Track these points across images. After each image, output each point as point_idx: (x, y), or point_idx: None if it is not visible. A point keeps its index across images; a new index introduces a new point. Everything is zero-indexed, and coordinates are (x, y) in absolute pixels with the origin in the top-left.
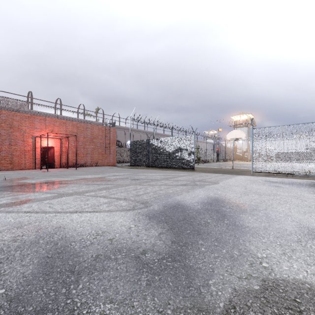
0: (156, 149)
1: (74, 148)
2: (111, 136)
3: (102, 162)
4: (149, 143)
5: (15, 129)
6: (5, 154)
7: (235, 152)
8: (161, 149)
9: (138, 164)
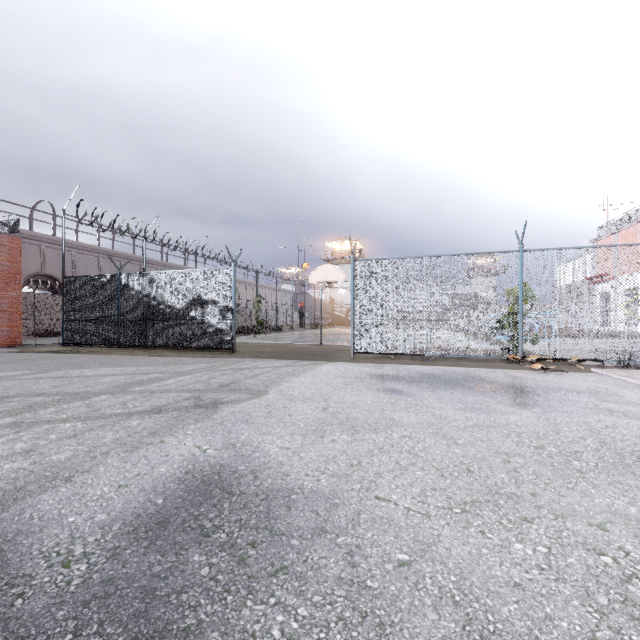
0: (138, 300)
1: None
2: (5, 260)
3: None
4: (119, 285)
5: None
6: None
7: (332, 310)
8: (153, 301)
9: (87, 340)
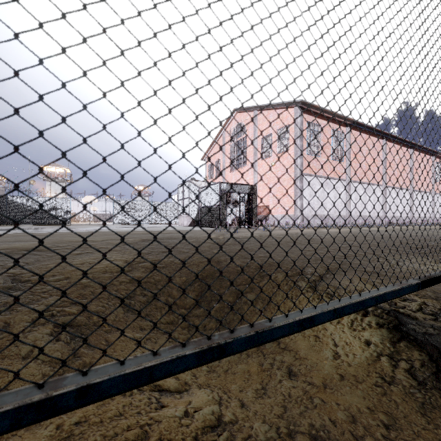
0: (20, 206)
1: None
2: None
3: None
4: (7, 200)
5: None
6: None
7: None
8: (29, 207)
9: None
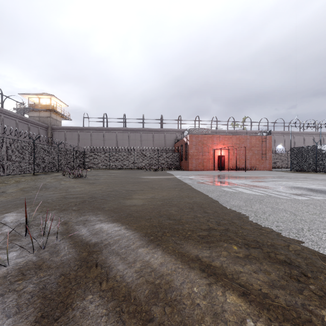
0: None
1: (237, 156)
2: (267, 144)
3: (258, 167)
4: (316, 149)
5: (205, 145)
6: (200, 161)
7: None
8: None
9: (300, 169)
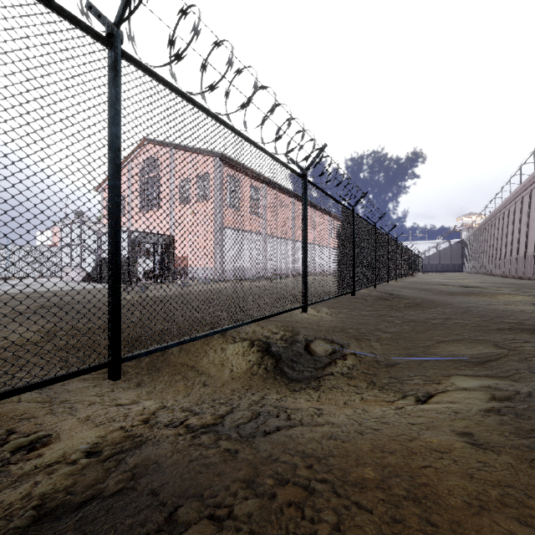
0: None
1: None
2: None
3: None
4: None
5: None
6: None
7: None
8: None
9: None
